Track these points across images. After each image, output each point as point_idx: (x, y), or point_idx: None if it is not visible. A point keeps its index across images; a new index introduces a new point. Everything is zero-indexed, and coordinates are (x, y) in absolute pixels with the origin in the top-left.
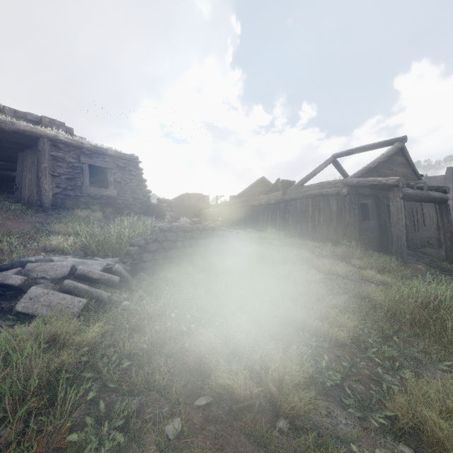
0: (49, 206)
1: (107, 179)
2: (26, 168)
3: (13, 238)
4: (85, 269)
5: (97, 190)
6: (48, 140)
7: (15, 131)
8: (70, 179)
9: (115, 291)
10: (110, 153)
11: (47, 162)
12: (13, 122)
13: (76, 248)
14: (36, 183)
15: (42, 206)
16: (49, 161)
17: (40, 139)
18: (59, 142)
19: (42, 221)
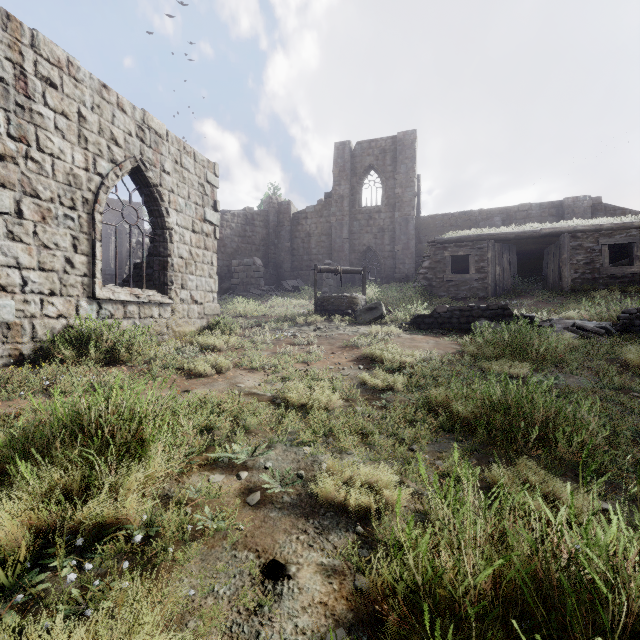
0: (568, 290)
1: (631, 255)
2: (550, 261)
3: (542, 312)
4: (581, 324)
5: (618, 269)
6: (567, 234)
7: (542, 235)
8: (587, 263)
9: (600, 337)
10: (636, 225)
11: (566, 253)
12: (540, 229)
13: (582, 317)
14: (557, 272)
15: (562, 291)
16: (568, 251)
17: (561, 235)
18: (577, 232)
19: (561, 302)
